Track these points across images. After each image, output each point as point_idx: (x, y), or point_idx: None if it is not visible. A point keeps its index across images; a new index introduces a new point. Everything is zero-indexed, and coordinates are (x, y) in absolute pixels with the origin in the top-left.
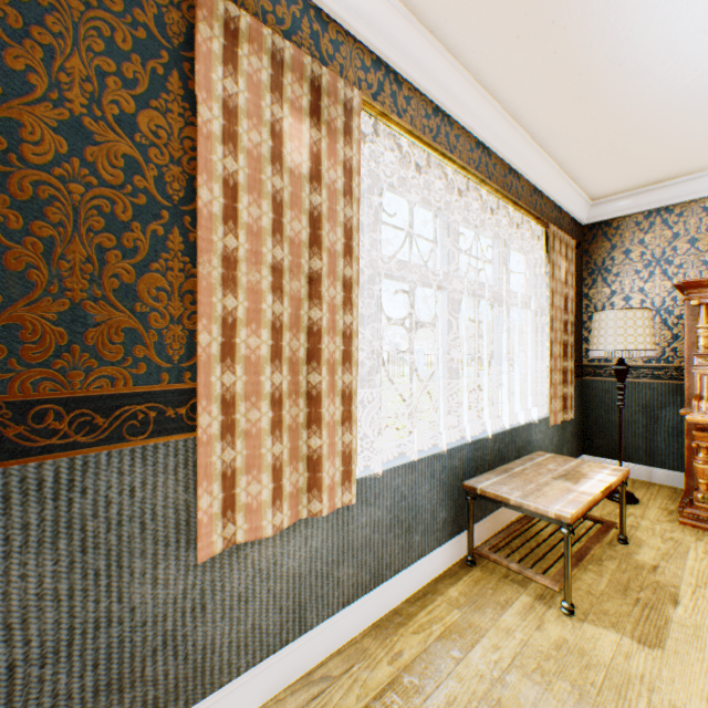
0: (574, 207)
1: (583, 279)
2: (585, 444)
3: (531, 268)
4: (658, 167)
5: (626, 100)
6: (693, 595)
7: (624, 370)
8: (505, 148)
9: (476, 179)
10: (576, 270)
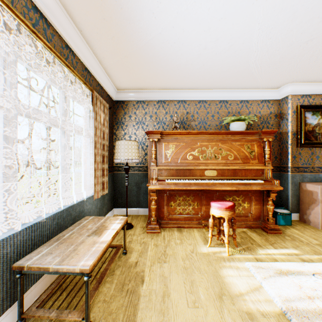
0: (109, 89)
1: (114, 126)
2: (115, 203)
3: (88, 114)
4: (141, 82)
5: (126, 35)
6: (150, 272)
7: (128, 168)
8: (62, 28)
9: (28, 27)
10: (111, 121)
